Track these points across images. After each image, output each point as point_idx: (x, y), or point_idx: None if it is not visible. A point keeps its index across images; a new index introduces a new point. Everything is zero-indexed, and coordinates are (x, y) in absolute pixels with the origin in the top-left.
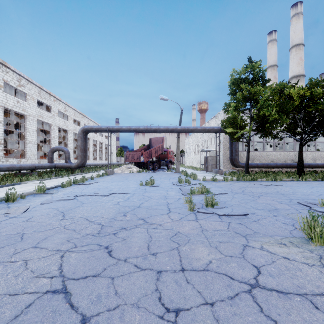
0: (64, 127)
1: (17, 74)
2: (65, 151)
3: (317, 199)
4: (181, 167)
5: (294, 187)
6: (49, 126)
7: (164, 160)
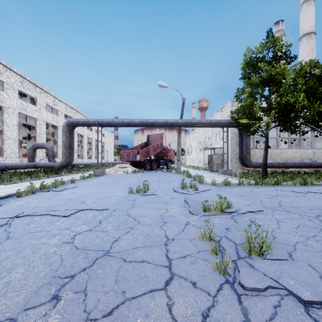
0: (52, 123)
1: None
2: (48, 148)
3: None
4: (181, 166)
5: None
6: (34, 121)
7: (164, 158)
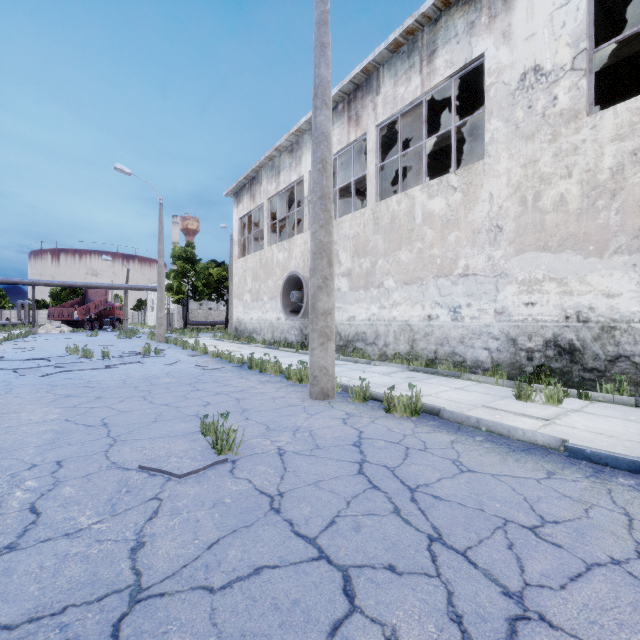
0: None
1: None
2: None
3: None
4: (139, 327)
5: None
6: None
7: (109, 317)
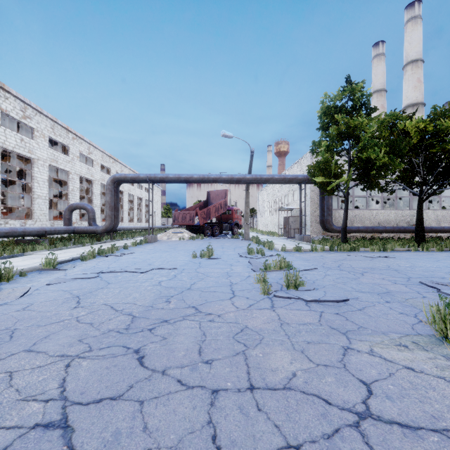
0: (87, 176)
1: (21, 101)
2: (88, 209)
3: (446, 277)
4: (251, 232)
5: (412, 260)
6: (66, 175)
7: (228, 222)
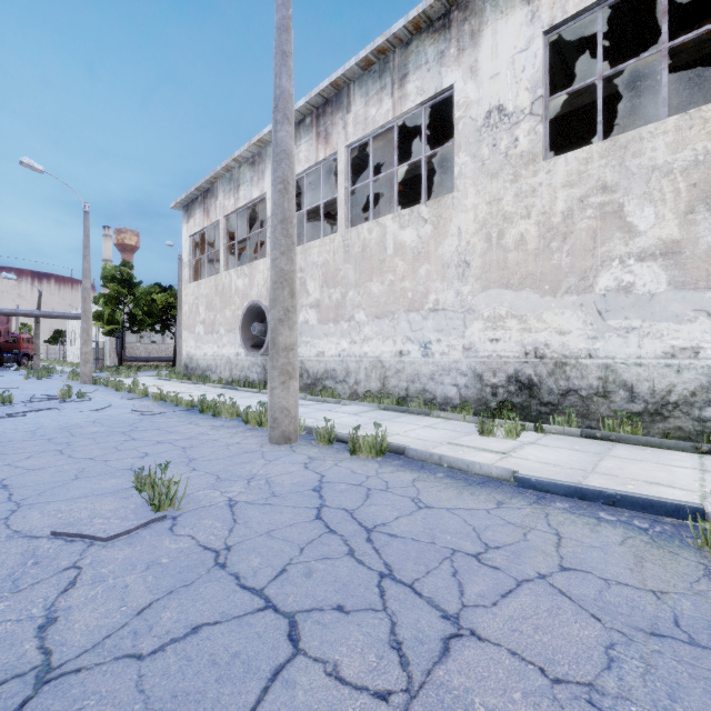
0: None
1: None
2: None
3: None
4: (56, 365)
5: None
6: None
7: (13, 352)
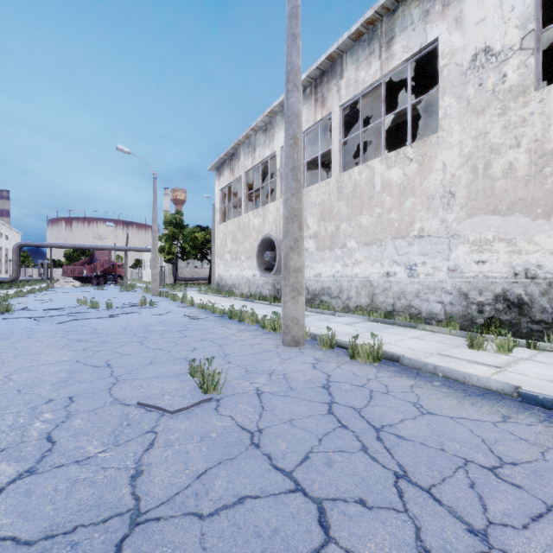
0: None
1: None
2: None
3: None
4: (136, 283)
5: None
6: None
7: (112, 274)
